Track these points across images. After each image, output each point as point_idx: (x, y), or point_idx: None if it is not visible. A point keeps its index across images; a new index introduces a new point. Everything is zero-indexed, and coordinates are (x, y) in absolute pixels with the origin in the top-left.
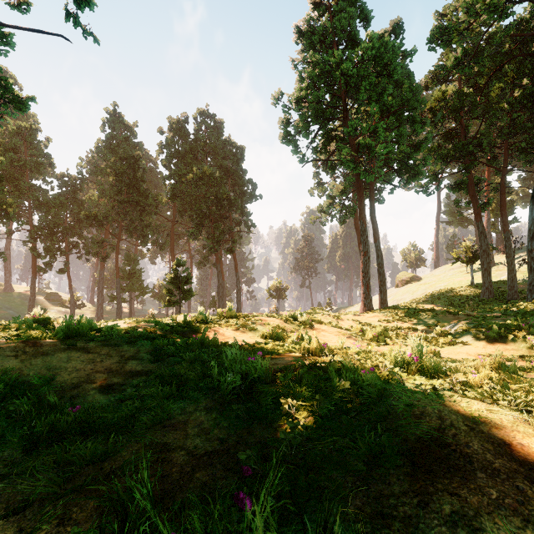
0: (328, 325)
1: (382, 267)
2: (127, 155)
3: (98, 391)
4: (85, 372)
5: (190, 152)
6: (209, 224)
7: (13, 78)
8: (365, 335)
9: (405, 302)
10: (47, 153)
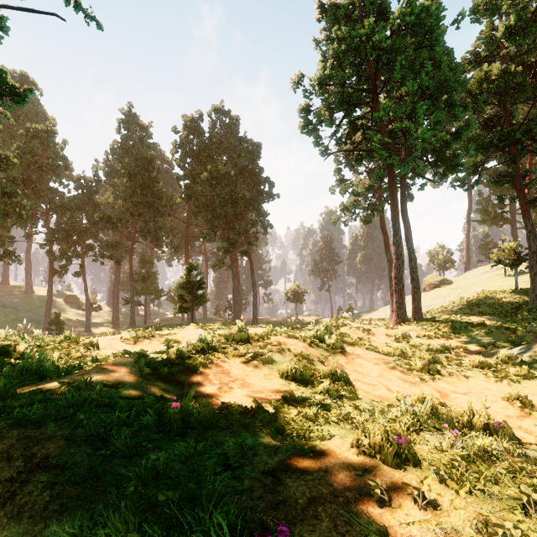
0: (362, 347)
1: (416, 271)
2: (141, 155)
3: None
4: None
5: (205, 150)
6: (224, 225)
7: (34, 83)
8: (413, 364)
9: (436, 309)
10: (64, 155)
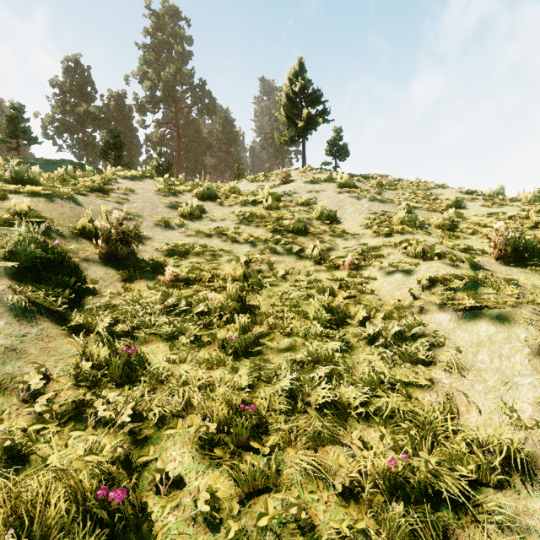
0: None
1: None
2: None
3: None
4: None
5: None
6: None
7: None
8: None
9: None
10: None
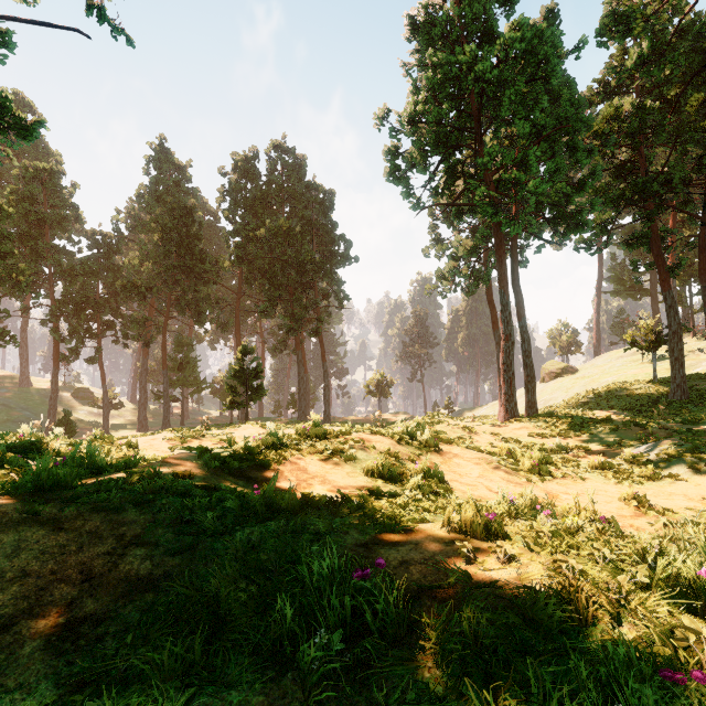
0: (461, 446)
1: (530, 356)
2: (177, 205)
3: (41, 645)
4: (38, 582)
5: (261, 199)
6: (287, 296)
7: (31, 106)
8: (520, 464)
9: (557, 403)
10: (74, 203)
